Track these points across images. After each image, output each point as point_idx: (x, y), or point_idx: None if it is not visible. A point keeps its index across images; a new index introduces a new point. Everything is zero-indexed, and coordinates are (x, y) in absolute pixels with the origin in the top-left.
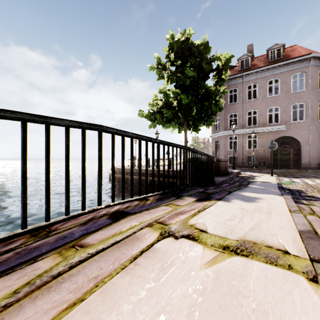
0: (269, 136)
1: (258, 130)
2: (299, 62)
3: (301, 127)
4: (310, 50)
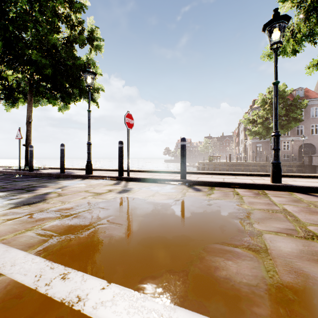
0: (297, 143)
1: (290, 138)
2: (315, 101)
3: (316, 138)
4: (316, 93)
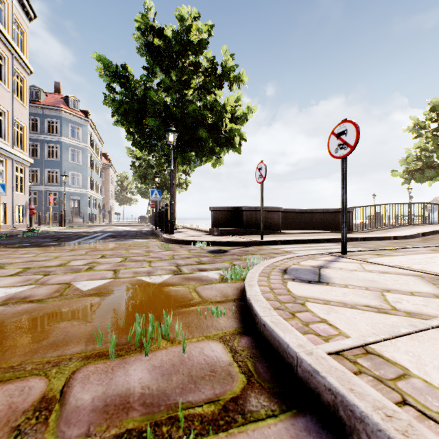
0: None
1: None
2: None
3: None
4: None
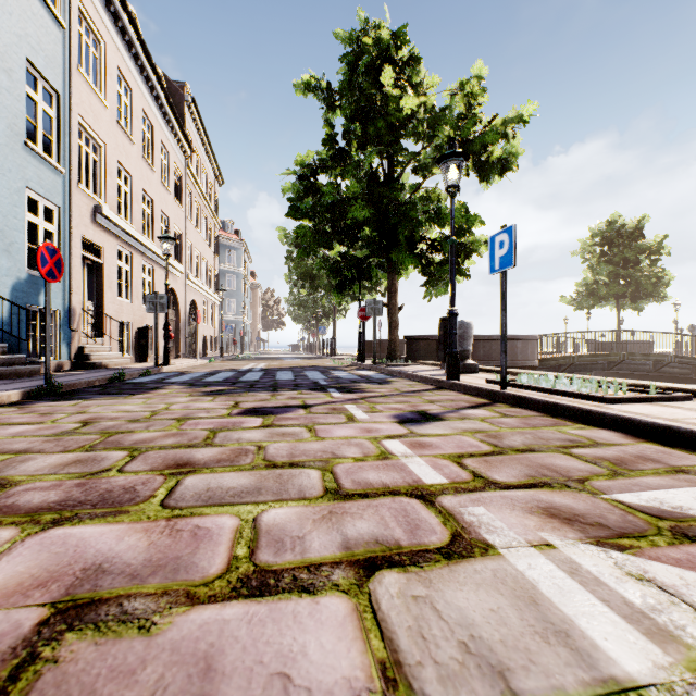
0: None
1: None
2: None
3: None
4: None
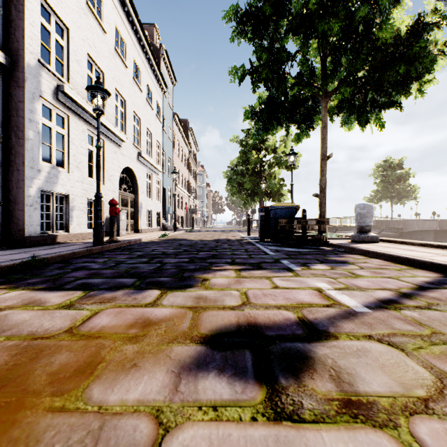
0: None
1: None
2: None
3: None
4: None
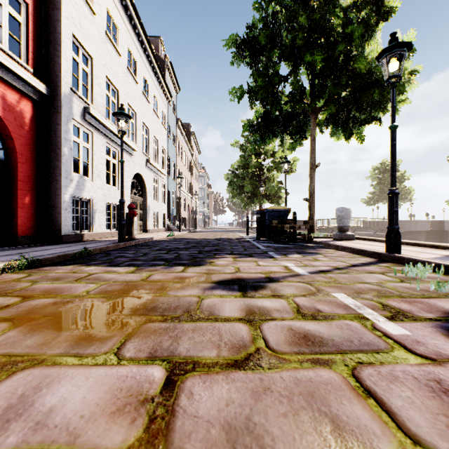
0: None
1: None
2: None
3: None
4: None
